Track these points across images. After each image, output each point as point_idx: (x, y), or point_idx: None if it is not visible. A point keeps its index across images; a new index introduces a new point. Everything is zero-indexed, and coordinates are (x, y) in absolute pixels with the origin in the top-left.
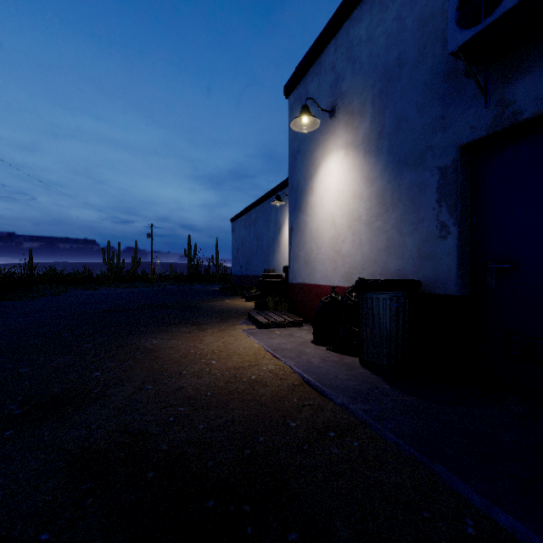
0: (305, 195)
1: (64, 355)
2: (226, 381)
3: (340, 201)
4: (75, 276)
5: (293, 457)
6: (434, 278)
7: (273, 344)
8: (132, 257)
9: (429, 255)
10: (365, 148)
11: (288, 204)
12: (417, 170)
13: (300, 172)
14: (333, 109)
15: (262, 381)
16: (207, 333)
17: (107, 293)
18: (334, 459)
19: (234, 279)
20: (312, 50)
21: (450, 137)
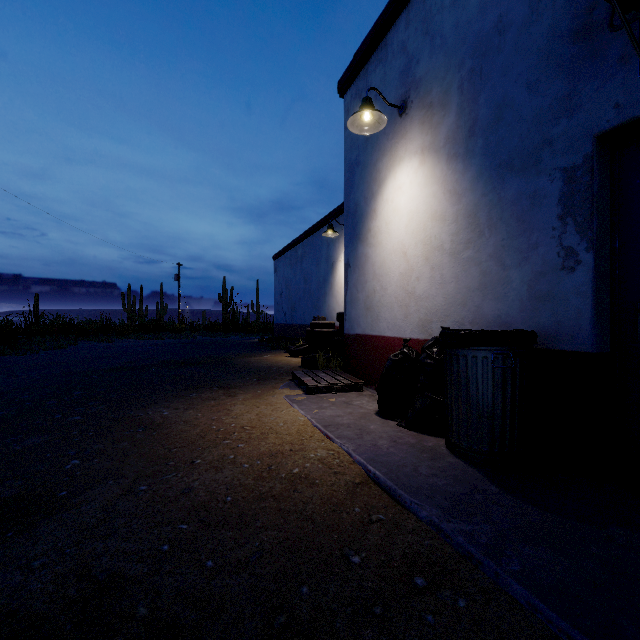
0: (365, 220)
1: (39, 432)
2: (257, 476)
3: (414, 225)
4: (88, 325)
5: (358, 634)
6: (555, 328)
7: (324, 416)
8: (157, 303)
9: (547, 295)
10: (449, 151)
11: (342, 236)
12: (527, 175)
13: (359, 191)
14: (404, 104)
15: (308, 477)
16: (237, 399)
17: (122, 346)
18: (430, 639)
19: (277, 329)
20: (375, 29)
21: (580, 123)
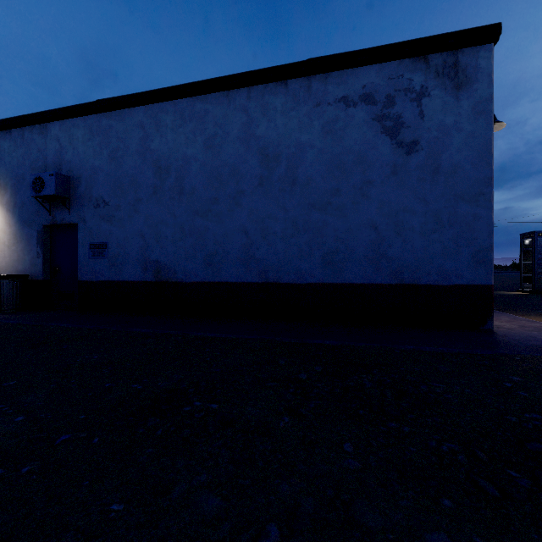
0: None
1: None
2: None
3: None
4: None
5: None
6: (36, 274)
7: None
8: None
9: (34, 264)
10: (7, 208)
11: None
12: (30, 228)
13: None
14: None
15: None
16: None
17: None
18: None
19: None
20: None
21: (41, 220)
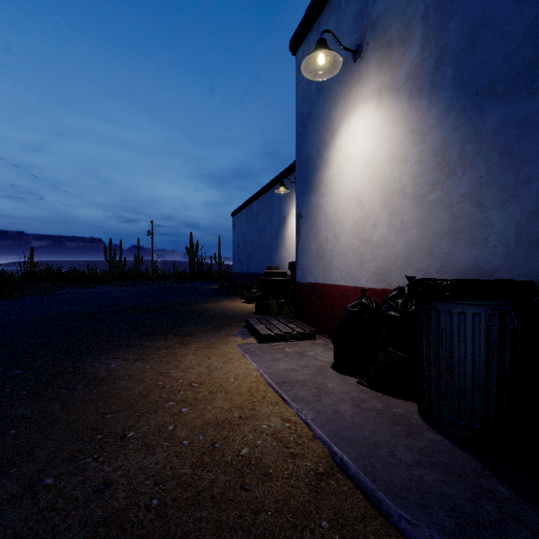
0: (317, 171)
1: None
2: (196, 461)
3: (370, 171)
4: (73, 274)
5: None
6: None
7: (278, 370)
8: (135, 255)
9: None
10: (411, 87)
11: (293, 193)
12: (514, 99)
13: (311, 142)
14: (359, 48)
15: (259, 462)
16: (190, 349)
17: (99, 292)
18: None
19: (235, 277)
20: None
21: None
